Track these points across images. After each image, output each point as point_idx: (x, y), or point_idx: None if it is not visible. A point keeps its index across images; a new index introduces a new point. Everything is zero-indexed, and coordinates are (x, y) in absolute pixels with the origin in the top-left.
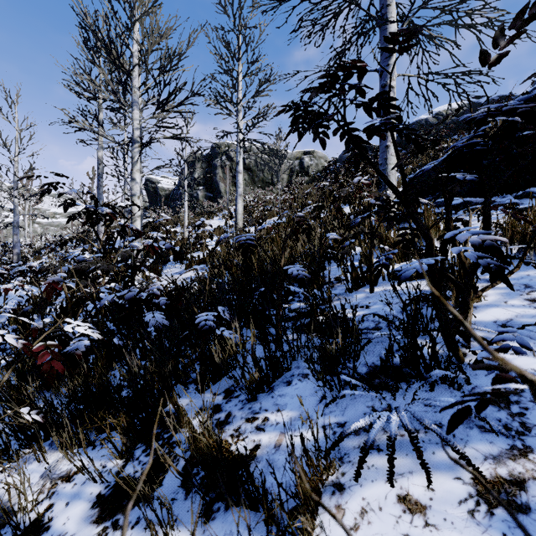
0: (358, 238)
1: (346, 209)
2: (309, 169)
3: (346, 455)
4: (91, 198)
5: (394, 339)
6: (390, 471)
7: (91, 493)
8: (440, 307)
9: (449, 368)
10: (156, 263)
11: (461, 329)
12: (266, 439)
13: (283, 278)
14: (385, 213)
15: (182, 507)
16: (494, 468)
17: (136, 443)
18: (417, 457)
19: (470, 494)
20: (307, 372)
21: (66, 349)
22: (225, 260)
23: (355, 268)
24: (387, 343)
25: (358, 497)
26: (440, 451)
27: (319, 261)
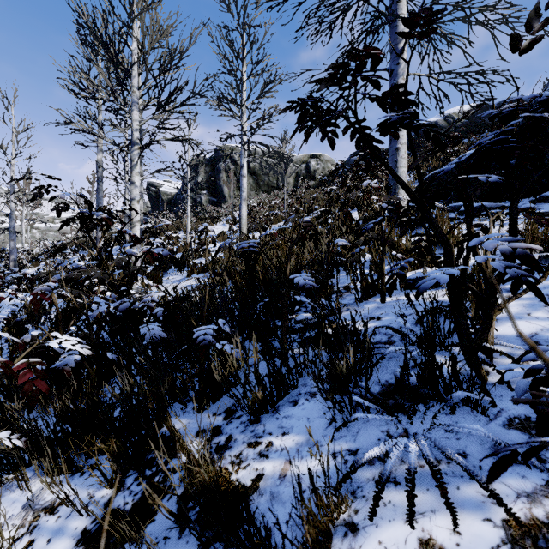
0: (368, 244)
1: (354, 214)
2: (315, 173)
3: (359, 488)
4: (85, 201)
5: (410, 356)
6: (410, 510)
7: (76, 528)
8: (461, 321)
9: (472, 390)
10: (156, 270)
11: (483, 345)
12: (270, 467)
13: (289, 288)
14: (398, 219)
15: (176, 548)
16: (529, 508)
17: (128, 470)
18: (441, 495)
19: (503, 540)
20: (315, 390)
21: (55, 364)
22: (228, 268)
23: (365, 276)
24: (401, 359)
25: (374, 540)
26: (465, 486)
27: (327, 269)
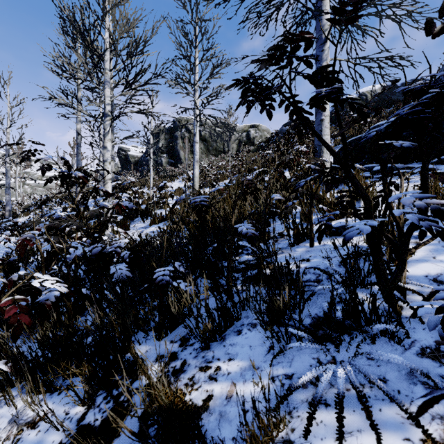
0: (299, 199)
1: (286, 173)
2: (254, 140)
3: (294, 409)
4: (65, 163)
5: (337, 294)
6: (340, 430)
7: (53, 442)
8: (379, 264)
9: (390, 323)
10: (125, 219)
11: (397, 284)
12: (218, 389)
13: (234, 235)
14: (324, 177)
15: None
16: (443, 429)
17: (98, 390)
18: (366, 418)
19: None
20: (256, 321)
21: (38, 299)
22: (184, 217)
23: (297, 225)
24: (328, 295)
25: None
26: (386, 408)
27: (265, 219)
